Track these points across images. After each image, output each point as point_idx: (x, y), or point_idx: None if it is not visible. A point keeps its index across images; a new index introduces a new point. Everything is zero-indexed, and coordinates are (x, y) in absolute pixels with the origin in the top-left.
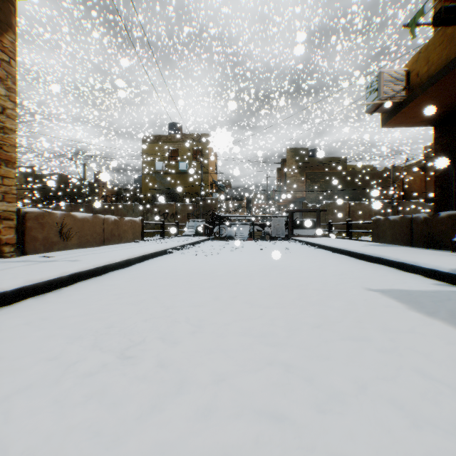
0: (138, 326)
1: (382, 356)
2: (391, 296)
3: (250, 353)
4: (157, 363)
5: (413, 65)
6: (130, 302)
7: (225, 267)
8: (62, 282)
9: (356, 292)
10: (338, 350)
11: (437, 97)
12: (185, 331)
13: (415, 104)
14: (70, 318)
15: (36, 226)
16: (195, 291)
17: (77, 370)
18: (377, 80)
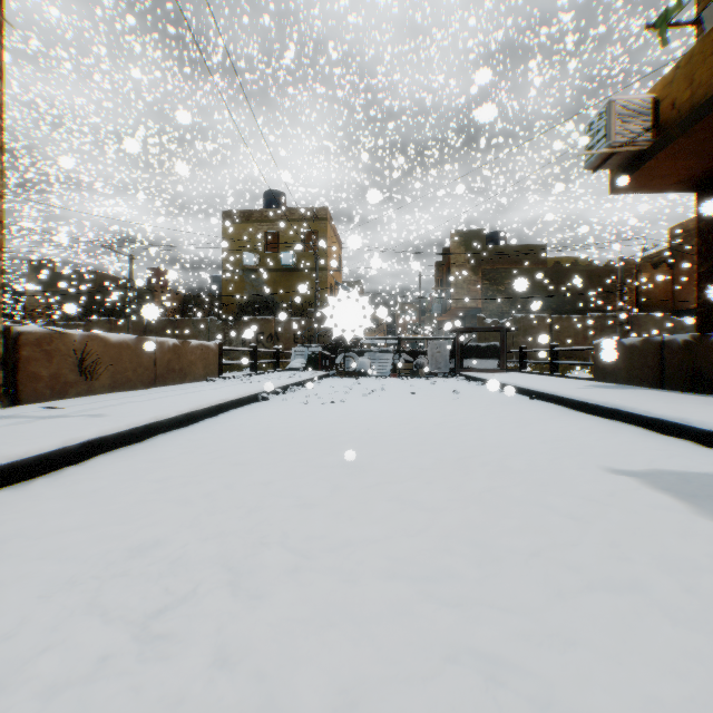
0: (189, 554)
1: (686, 636)
2: (656, 486)
3: (409, 626)
4: (214, 655)
5: (665, 88)
6: (182, 497)
7: (355, 426)
8: (67, 457)
9: (590, 476)
10: (589, 620)
11: (705, 142)
12: (279, 567)
13: (669, 153)
14: (63, 533)
15: (38, 355)
16: (302, 474)
17: (39, 674)
18: (605, 114)
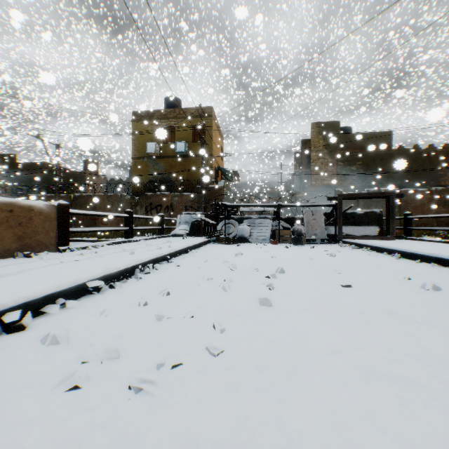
0: None
1: None
2: None
3: None
4: None
5: None
6: None
7: None
8: None
9: None
10: None
11: None
12: None
13: None
14: None
15: None
16: None
17: None
18: None
